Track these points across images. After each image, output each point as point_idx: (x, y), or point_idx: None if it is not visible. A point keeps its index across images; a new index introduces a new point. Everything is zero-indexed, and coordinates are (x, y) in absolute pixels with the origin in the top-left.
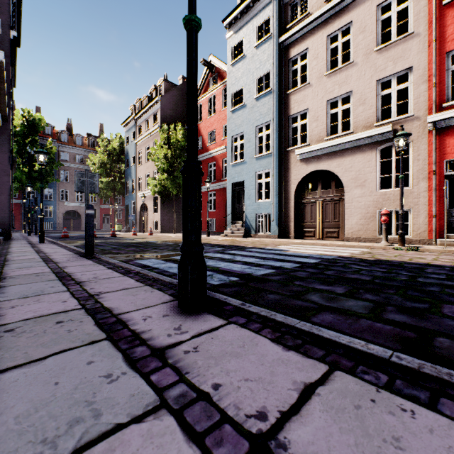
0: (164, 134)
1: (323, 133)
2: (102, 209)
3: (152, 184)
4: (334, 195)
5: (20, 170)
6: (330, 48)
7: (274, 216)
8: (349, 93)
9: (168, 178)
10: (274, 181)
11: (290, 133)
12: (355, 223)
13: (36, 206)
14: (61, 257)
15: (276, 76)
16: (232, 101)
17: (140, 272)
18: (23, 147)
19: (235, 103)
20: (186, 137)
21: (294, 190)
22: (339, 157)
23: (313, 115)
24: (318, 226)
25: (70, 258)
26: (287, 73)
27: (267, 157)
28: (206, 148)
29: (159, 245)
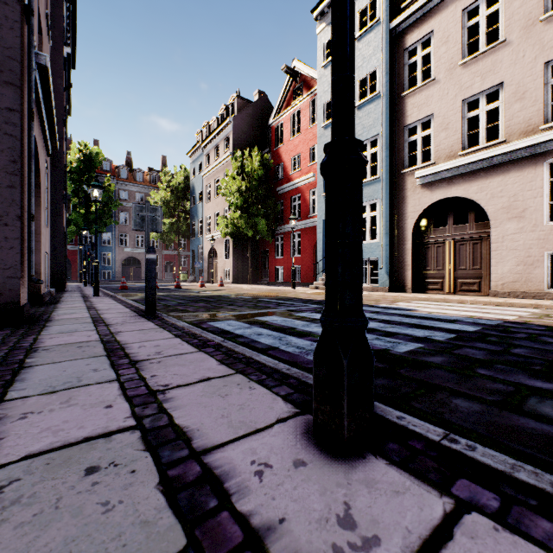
0: (236, 162)
1: (457, 146)
2: (165, 256)
3: (223, 224)
4: (473, 232)
5: (76, 212)
6: (467, 26)
7: (382, 261)
8: (497, 87)
9: (242, 216)
10: (384, 215)
11: (406, 150)
12: (507, 271)
13: (94, 253)
14: (115, 317)
15: (386, 74)
16: (324, 113)
17: (222, 344)
18: (80, 185)
19: (327, 116)
20: (332, 96)
21: (411, 226)
22: (482, 177)
23: (440, 122)
24: (448, 276)
25: (126, 318)
26: (402, 68)
27: (372, 183)
28: (289, 177)
29: (235, 300)
